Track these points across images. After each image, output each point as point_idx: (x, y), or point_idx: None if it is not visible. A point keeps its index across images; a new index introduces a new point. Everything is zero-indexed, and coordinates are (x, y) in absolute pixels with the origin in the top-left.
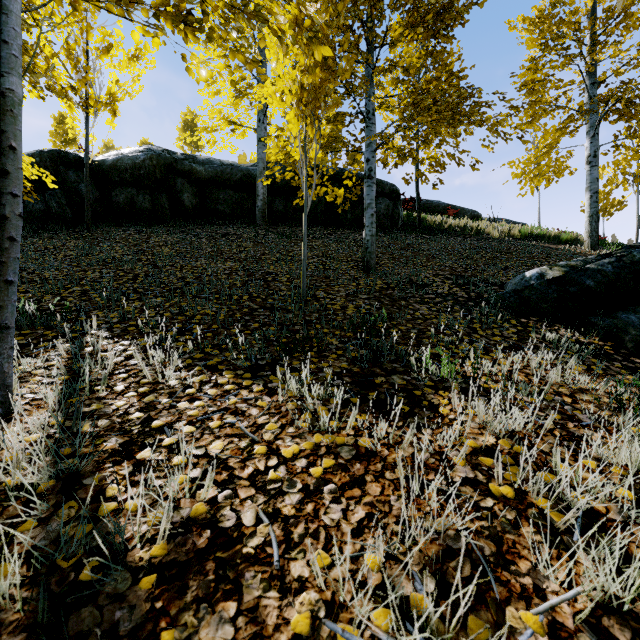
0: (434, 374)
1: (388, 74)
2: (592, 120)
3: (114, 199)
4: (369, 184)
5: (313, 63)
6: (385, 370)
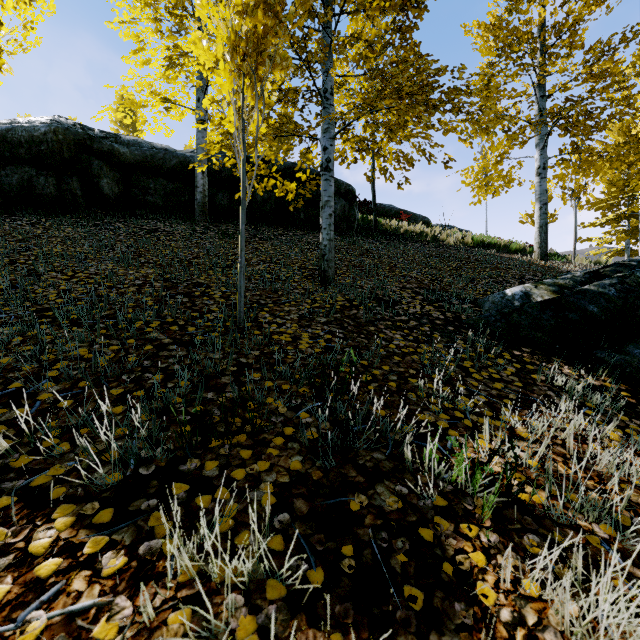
0: (440, 473)
1: (344, 67)
2: (542, 132)
3: (4, 180)
4: (327, 177)
5: (254, 2)
6: (363, 471)
